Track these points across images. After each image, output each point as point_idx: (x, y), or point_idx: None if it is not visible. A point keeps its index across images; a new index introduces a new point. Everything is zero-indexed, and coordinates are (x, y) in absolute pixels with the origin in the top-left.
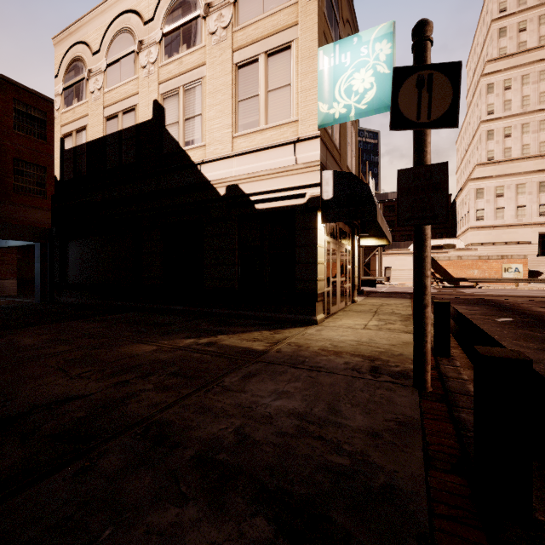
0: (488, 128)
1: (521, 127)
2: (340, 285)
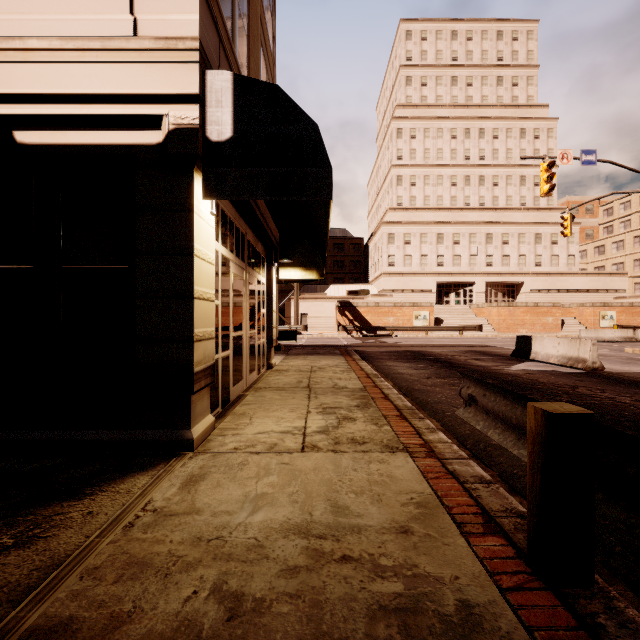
0: (398, 173)
1: (424, 178)
2: (249, 343)
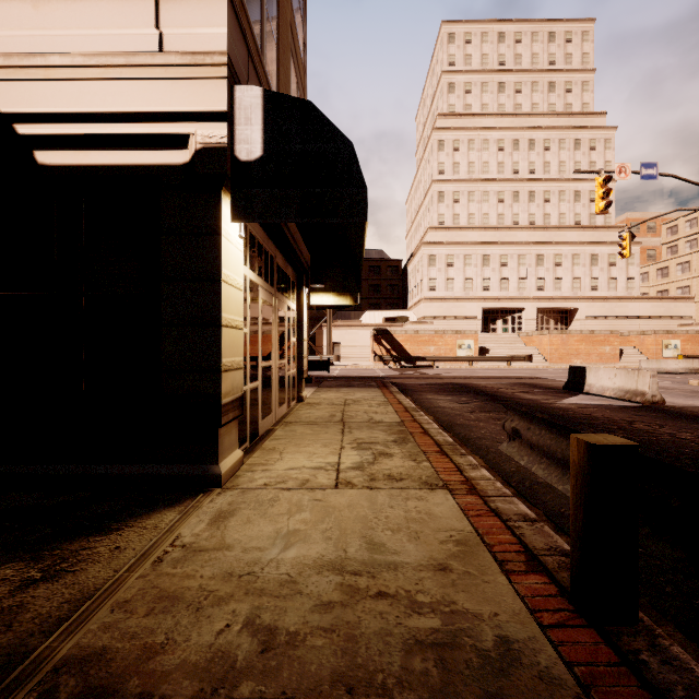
0: (439, 188)
1: (468, 194)
2: (278, 374)
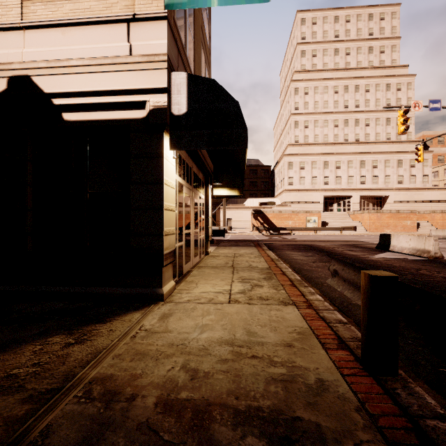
0: (295, 119)
1: (314, 122)
2: (194, 237)
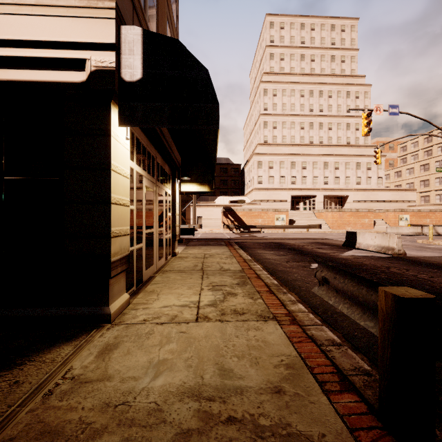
0: (264, 119)
1: (282, 123)
2: (158, 238)
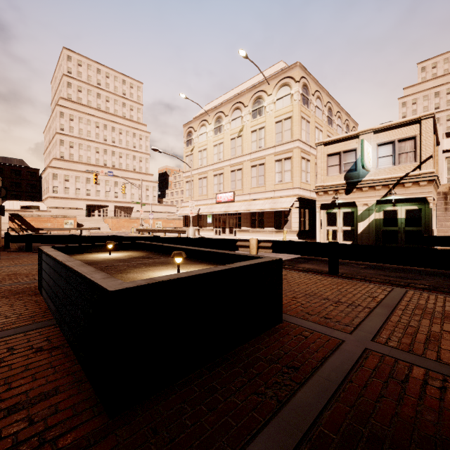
0: (61, 138)
1: (79, 145)
2: None
